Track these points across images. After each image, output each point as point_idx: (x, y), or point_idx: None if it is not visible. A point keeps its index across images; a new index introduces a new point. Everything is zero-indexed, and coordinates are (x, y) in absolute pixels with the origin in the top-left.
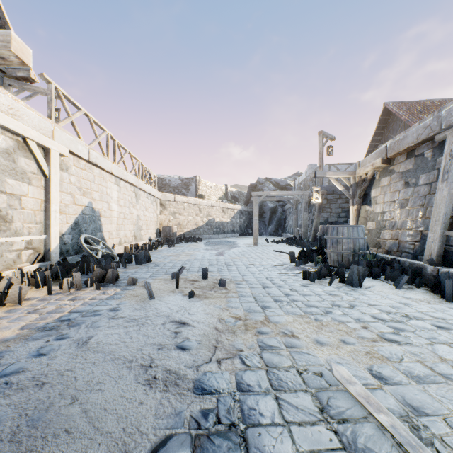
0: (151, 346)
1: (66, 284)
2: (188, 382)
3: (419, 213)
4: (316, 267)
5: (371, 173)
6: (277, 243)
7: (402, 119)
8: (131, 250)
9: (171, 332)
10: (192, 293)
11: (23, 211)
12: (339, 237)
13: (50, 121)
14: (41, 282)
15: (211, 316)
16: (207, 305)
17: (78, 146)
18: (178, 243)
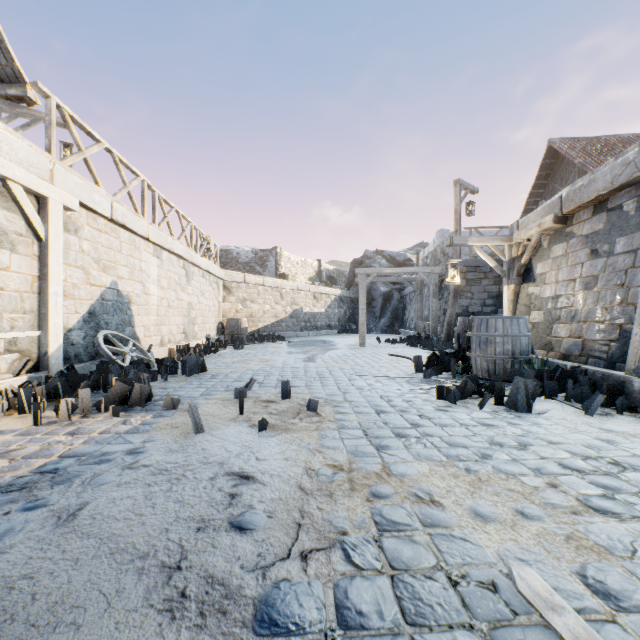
0: (186, 523)
1: (65, 409)
2: (245, 605)
3: (616, 297)
4: (454, 379)
5: (537, 237)
6: (393, 344)
7: (575, 162)
8: (178, 353)
9: (224, 494)
10: (263, 423)
11: (1, 294)
12: (490, 334)
13: (48, 155)
14: (27, 405)
15: (293, 464)
16: (287, 443)
17: (95, 195)
18: (250, 343)
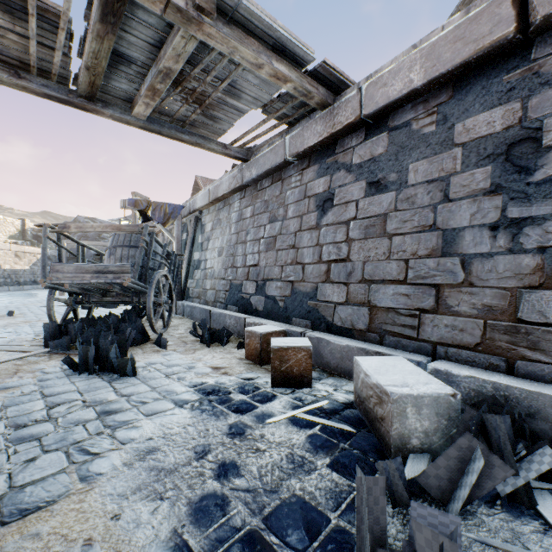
0: None
1: None
2: None
3: None
4: None
5: None
6: None
7: None
8: None
9: None
10: None
11: None
12: None
13: None
14: None
15: (2, 323)
16: None
17: None
18: None
